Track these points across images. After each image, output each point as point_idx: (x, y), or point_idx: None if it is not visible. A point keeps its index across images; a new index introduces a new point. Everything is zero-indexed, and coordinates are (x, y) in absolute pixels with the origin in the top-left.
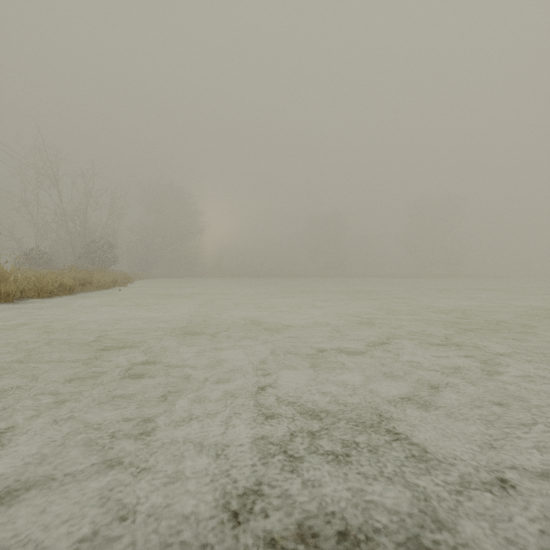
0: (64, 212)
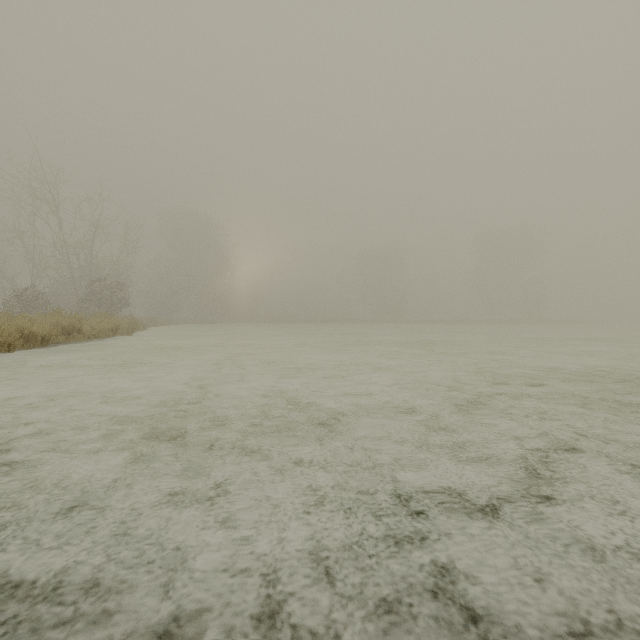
0: (65, 244)
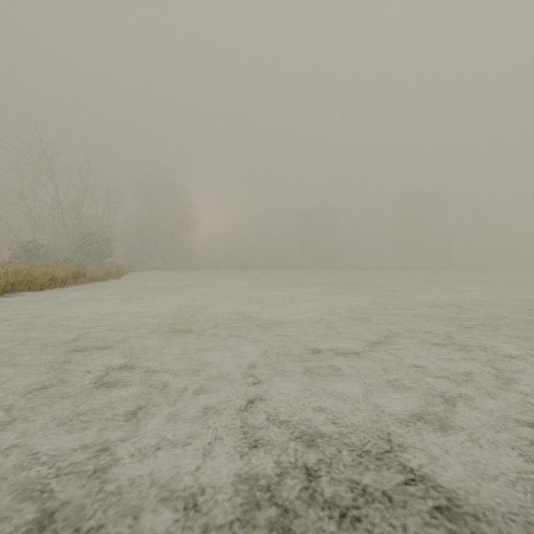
0: (61, 206)
